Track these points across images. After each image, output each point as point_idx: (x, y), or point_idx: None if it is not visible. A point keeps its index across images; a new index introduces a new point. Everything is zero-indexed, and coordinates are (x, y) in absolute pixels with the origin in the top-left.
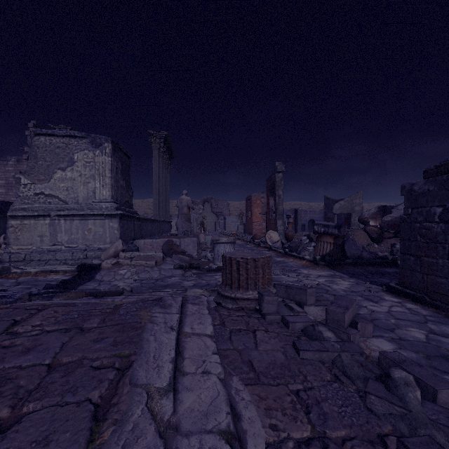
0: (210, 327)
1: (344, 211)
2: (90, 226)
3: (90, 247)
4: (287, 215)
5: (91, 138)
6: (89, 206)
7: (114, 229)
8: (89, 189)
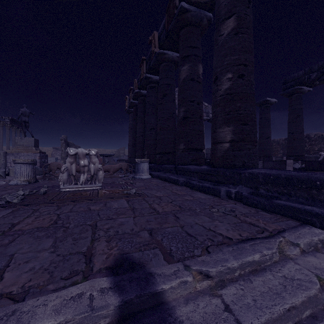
0: None
1: (115, 156)
2: None
3: None
4: None
5: None
6: None
7: None
8: None
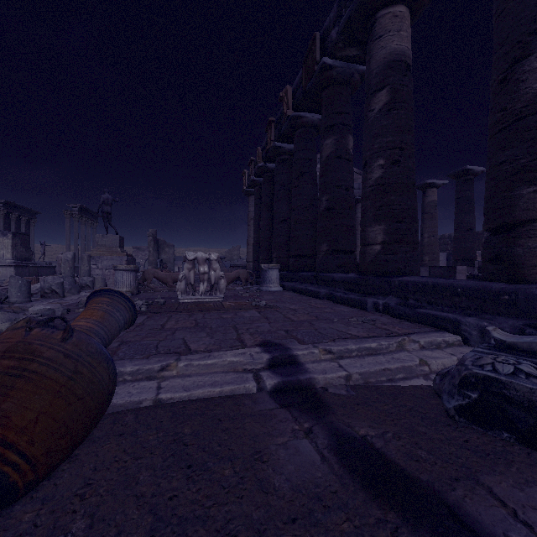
0: (6, 287)
1: (225, 259)
2: (0, 270)
3: (0, 279)
4: (164, 263)
5: (2, 232)
6: (0, 262)
7: (12, 271)
8: (1, 254)
